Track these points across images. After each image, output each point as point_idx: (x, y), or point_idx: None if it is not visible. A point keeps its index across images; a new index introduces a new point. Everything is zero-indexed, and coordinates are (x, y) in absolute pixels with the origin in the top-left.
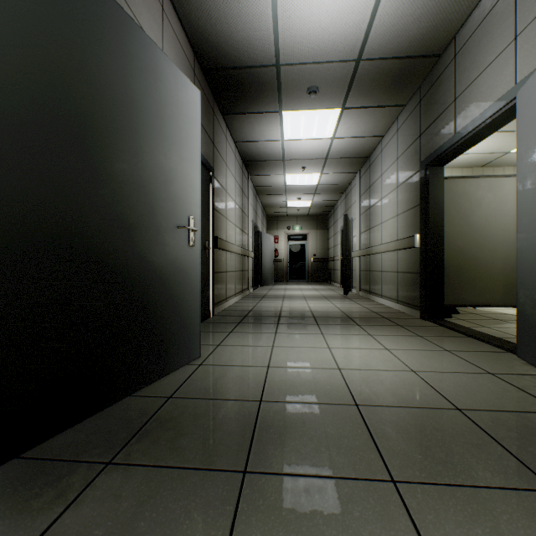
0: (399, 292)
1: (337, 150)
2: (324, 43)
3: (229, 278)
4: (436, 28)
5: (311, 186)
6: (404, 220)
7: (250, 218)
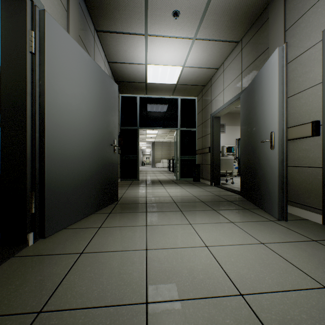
0: None
1: None
2: None
3: None
4: None
5: None
6: None
7: None
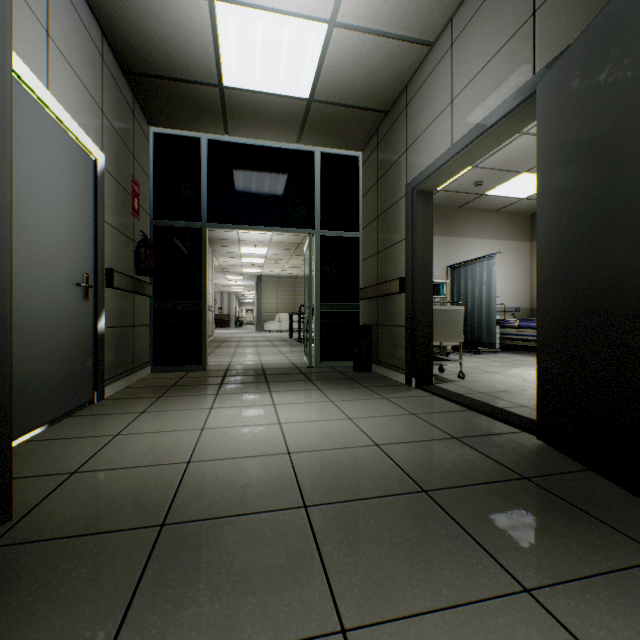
0: None
1: None
2: None
3: None
4: None
5: None
6: None
7: None
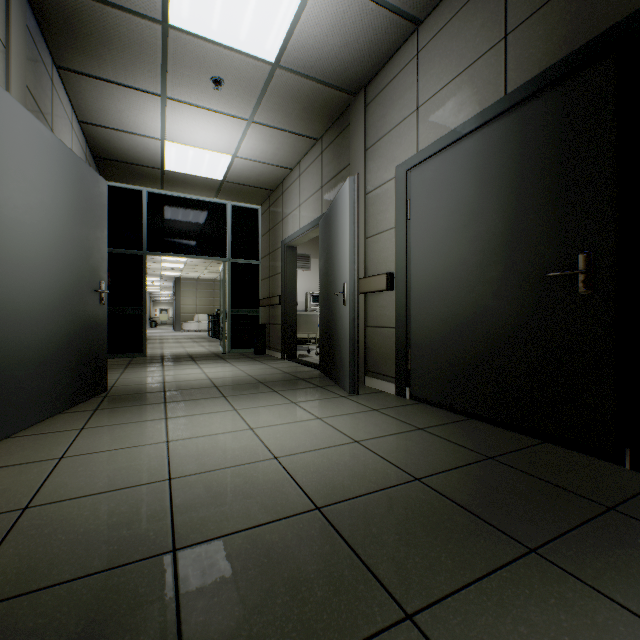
0: None
1: None
2: None
3: None
4: None
5: None
6: None
7: None
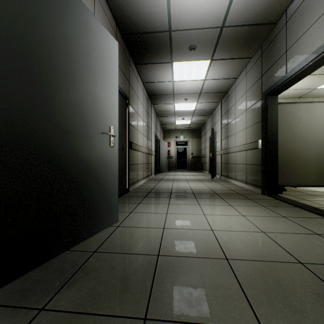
0: (247, 177)
1: (207, 87)
2: (200, 15)
3: (139, 168)
4: (274, 4)
5: (191, 111)
6: (250, 131)
7: (153, 130)
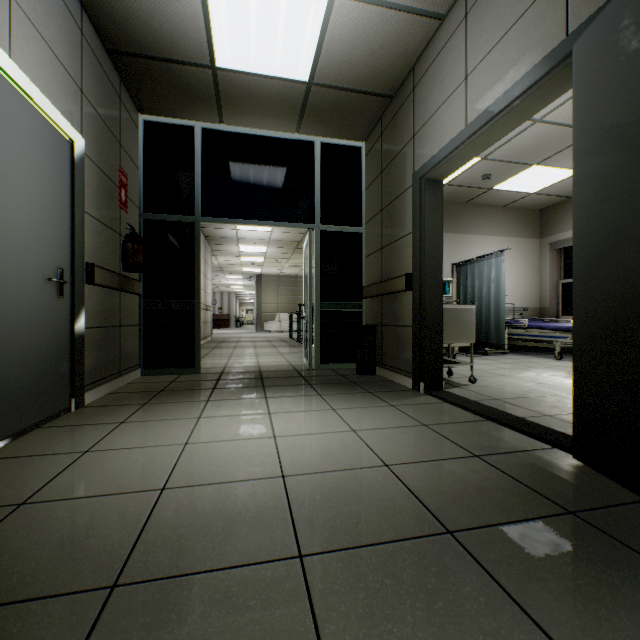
0: None
1: None
2: None
3: None
4: None
5: None
6: None
7: None
